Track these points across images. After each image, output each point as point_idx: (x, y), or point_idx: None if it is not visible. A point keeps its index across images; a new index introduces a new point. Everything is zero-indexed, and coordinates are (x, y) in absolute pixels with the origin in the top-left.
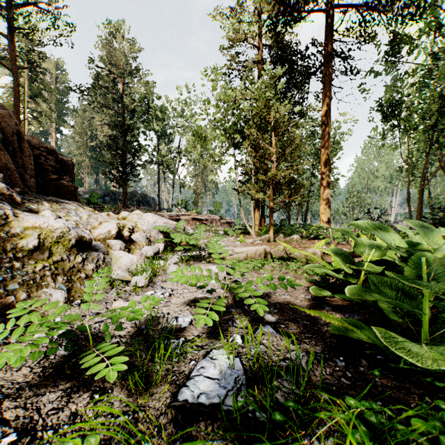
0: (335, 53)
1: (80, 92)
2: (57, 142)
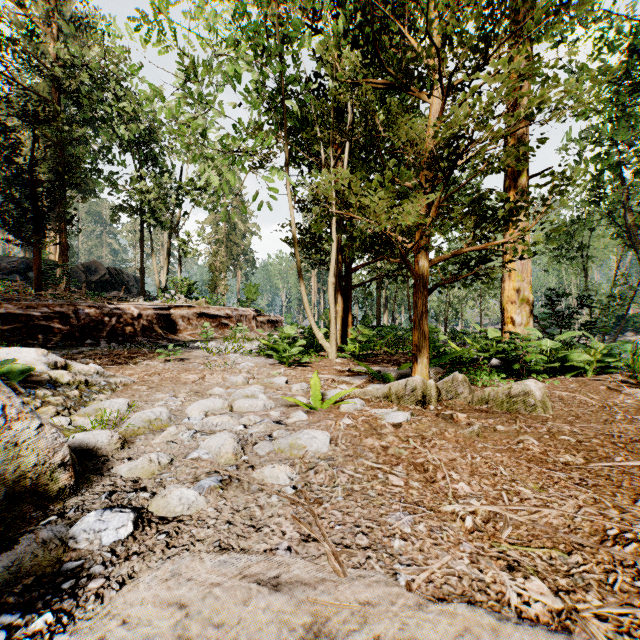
0: None
1: None
2: None
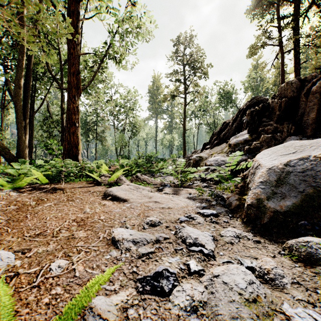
0: None
1: None
2: None
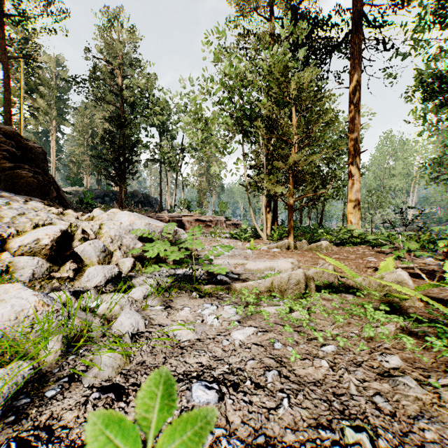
0: (366, 18)
1: (75, 84)
2: (58, 142)
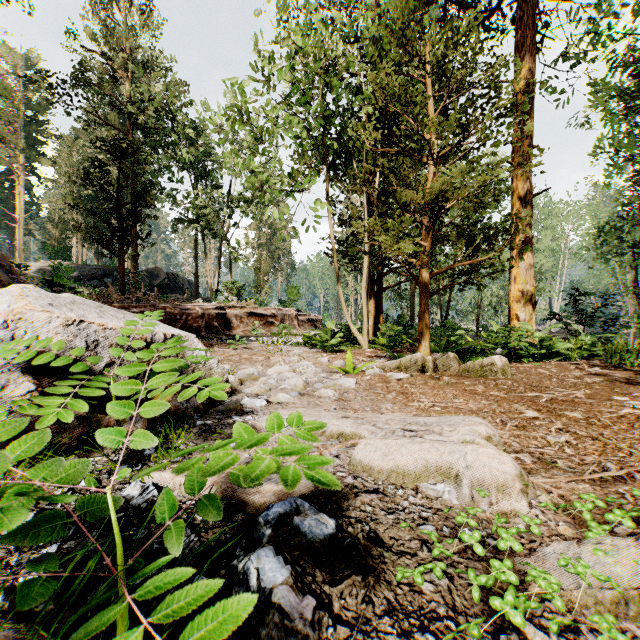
0: None
1: (47, 87)
2: (31, 190)
